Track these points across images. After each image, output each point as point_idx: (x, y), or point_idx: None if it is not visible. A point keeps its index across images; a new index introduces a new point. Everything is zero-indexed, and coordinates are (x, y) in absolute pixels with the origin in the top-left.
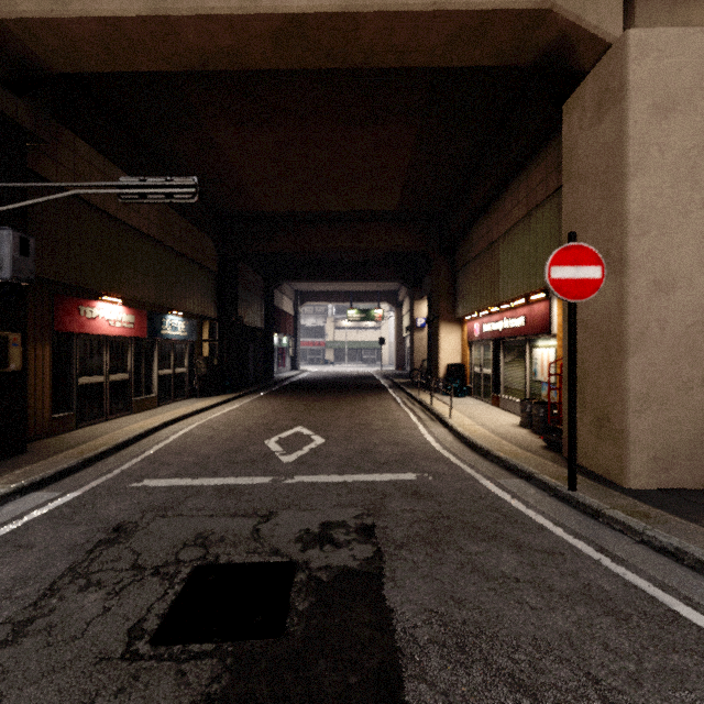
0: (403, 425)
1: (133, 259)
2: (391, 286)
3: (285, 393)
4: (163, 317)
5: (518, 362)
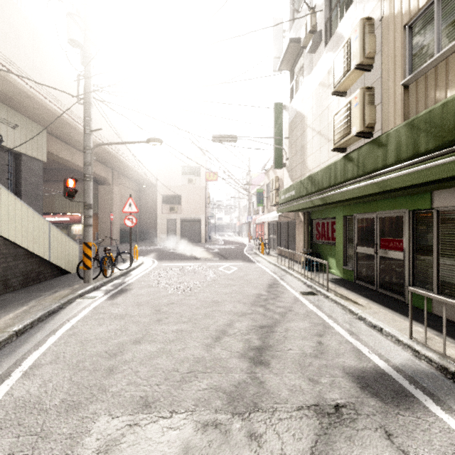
0: None
1: None
2: None
3: None
4: None
5: (63, 230)
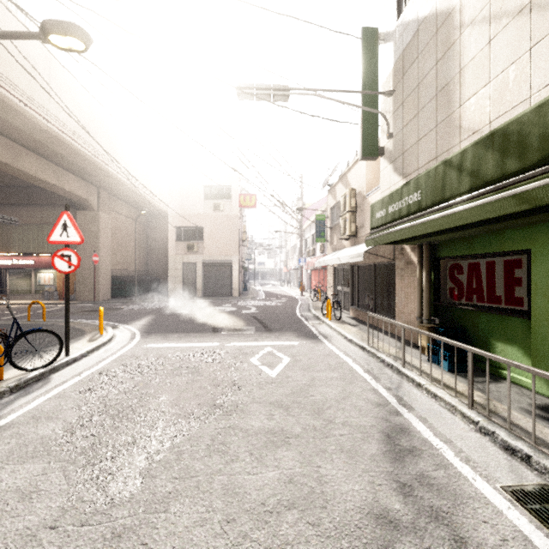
0: None
1: None
2: None
3: None
4: None
5: (25, 279)
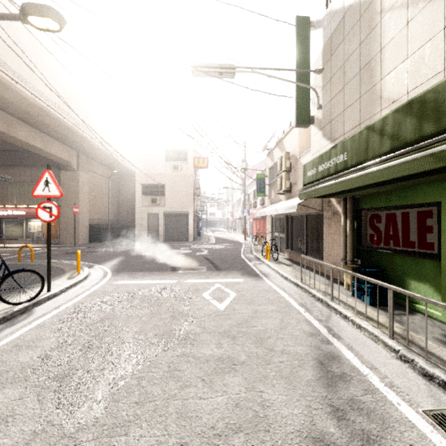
0: None
1: None
2: None
3: None
4: None
5: (18, 226)
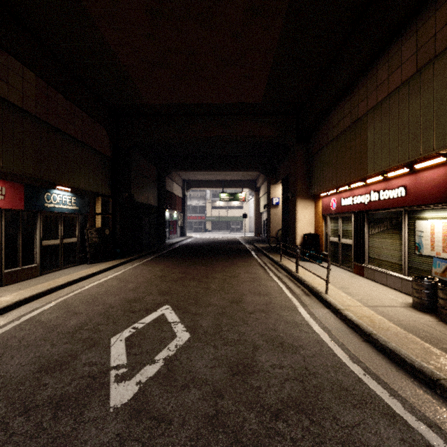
0: (278, 302)
1: (1, 129)
2: (251, 176)
3: (168, 257)
4: (47, 191)
5: (390, 234)
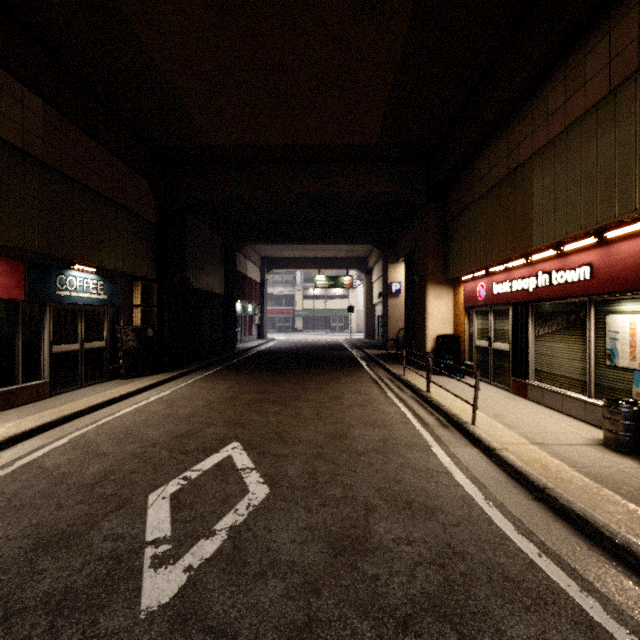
0: (402, 437)
1: None
2: (360, 252)
3: (240, 369)
4: (60, 272)
5: (568, 335)
